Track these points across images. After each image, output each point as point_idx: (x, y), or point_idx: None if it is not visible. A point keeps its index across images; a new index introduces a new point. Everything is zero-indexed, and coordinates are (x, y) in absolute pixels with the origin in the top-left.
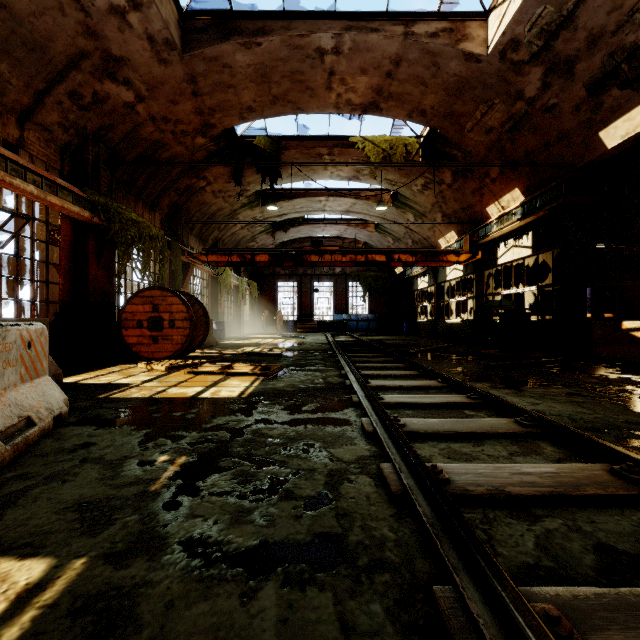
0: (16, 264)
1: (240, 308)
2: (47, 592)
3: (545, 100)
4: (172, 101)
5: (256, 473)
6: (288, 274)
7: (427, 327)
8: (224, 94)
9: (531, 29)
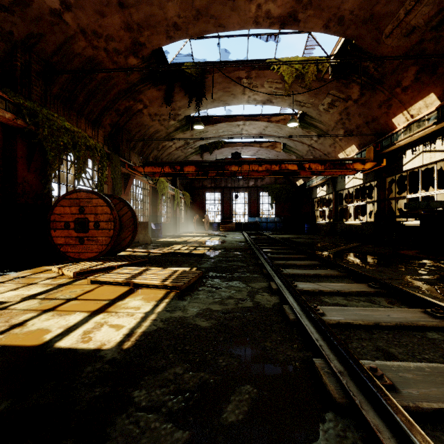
0: None
1: (176, 212)
2: None
3: None
4: (99, 12)
5: None
6: (213, 187)
7: (326, 227)
8: (149, 7)
9: None
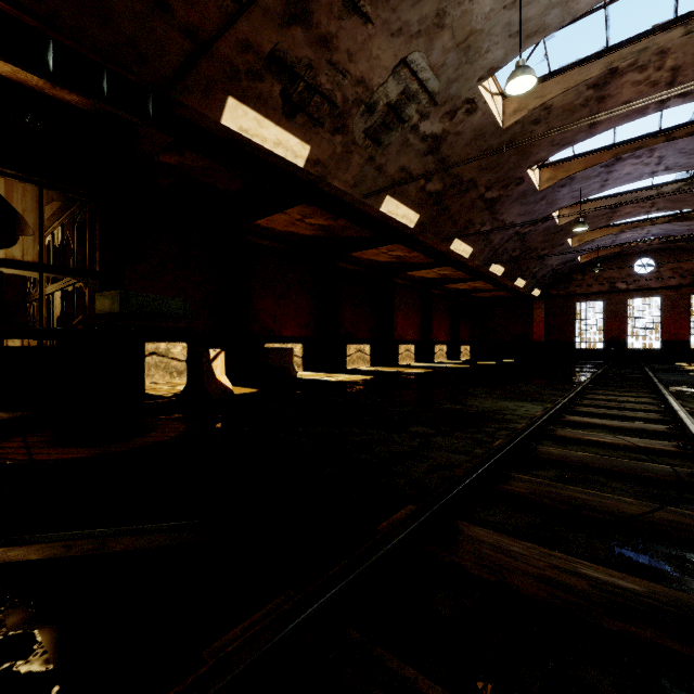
0: None
1: None
2: None
3: None
4: None
5: None
6: None
7: None
8: None
9: None
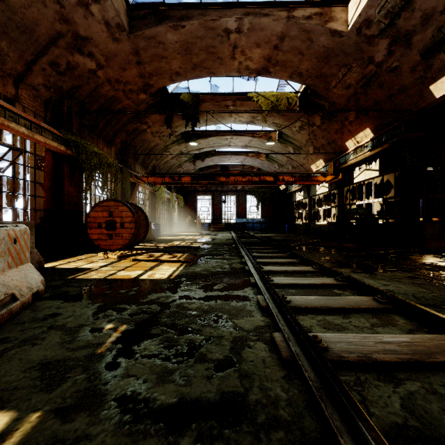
0: (13, 183)
1: (171, 214)
2: (5, 443)
3: (389, 63)
4: (122, 68)
5: (178, 339)
6: (204, 190)
7: (302, 227)
8: (159, 63)
9: (380, 11)
